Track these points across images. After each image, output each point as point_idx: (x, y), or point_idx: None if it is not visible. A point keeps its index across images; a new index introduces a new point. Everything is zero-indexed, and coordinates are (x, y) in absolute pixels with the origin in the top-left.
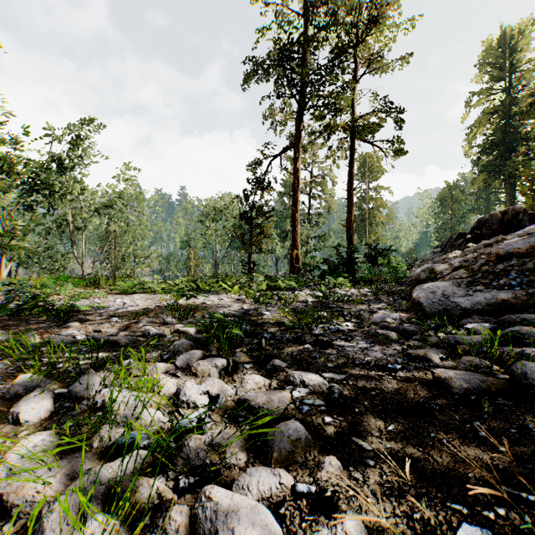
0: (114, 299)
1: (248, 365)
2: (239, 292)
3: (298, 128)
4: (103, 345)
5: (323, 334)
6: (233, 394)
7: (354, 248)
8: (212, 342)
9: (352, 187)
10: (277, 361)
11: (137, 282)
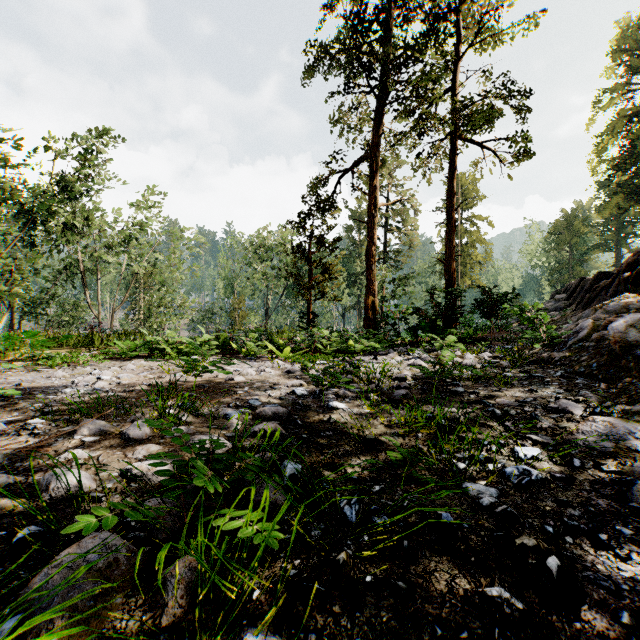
0: (94, 370)
1: None
2: (291, 357)
3: (375, 131)
4: None
5: (514, 515)
6: None
7: (459, 292)
8: (196, 526)
9: (453, 207)
10: None
11: (142, 341)
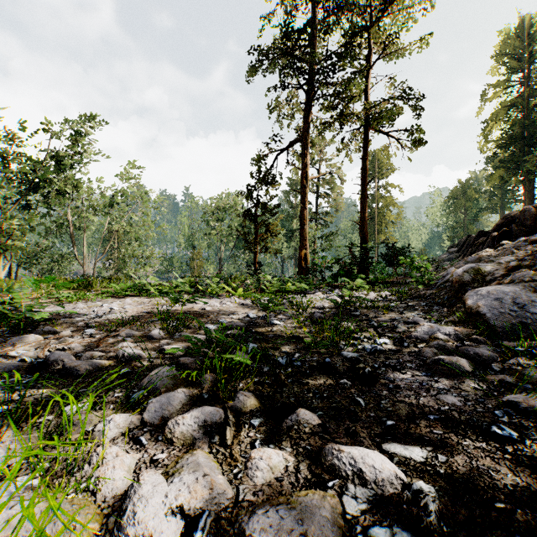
0: (103, 304)
1: (257, 421)
2: (244, 295)
3: (307, 120)
4: (54, 374)
5: (360, 360)
6: (231, 498)
7: (370, 247)
8: (207, 369)
9: (366, 181)
10: (302, 413)
11: (131, 284)
